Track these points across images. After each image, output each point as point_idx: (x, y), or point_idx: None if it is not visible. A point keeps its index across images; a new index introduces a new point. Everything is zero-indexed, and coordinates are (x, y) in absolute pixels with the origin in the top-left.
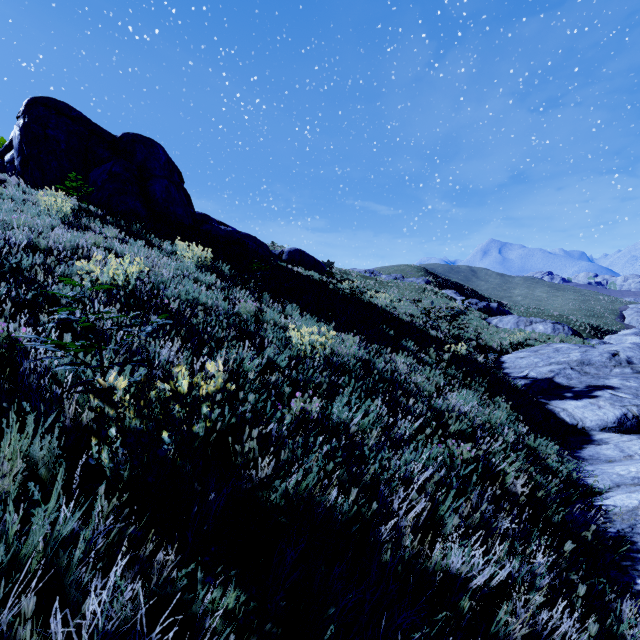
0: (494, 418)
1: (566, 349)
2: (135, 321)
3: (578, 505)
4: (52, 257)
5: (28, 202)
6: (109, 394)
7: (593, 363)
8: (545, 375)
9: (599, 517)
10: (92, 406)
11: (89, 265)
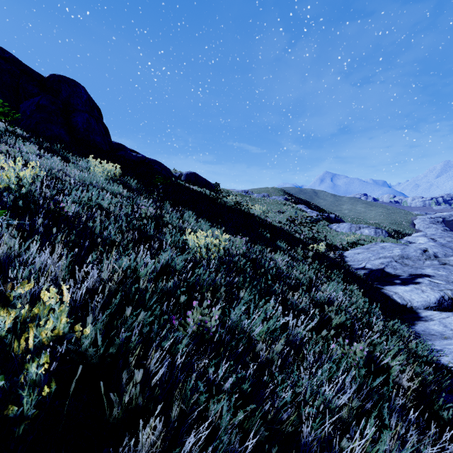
0: (360, 307)
1: (389, 247)
2: None
3: None
4: None
5: None
6: None
7: (410, 257)
8: (378, 266)
9: None
10: None
11: None
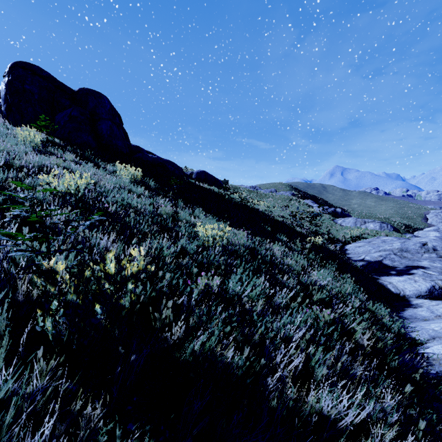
0: (344, 289)
1: (390, 240)
2: (78, 218)
3: (408, 354)
4: (22, 173)
5: (9, 135)
6: (50, 275)
7: (409, 250)
8: (376, 259)
9: (422, 362)
10: (37, 284)
11: (48, 178)
